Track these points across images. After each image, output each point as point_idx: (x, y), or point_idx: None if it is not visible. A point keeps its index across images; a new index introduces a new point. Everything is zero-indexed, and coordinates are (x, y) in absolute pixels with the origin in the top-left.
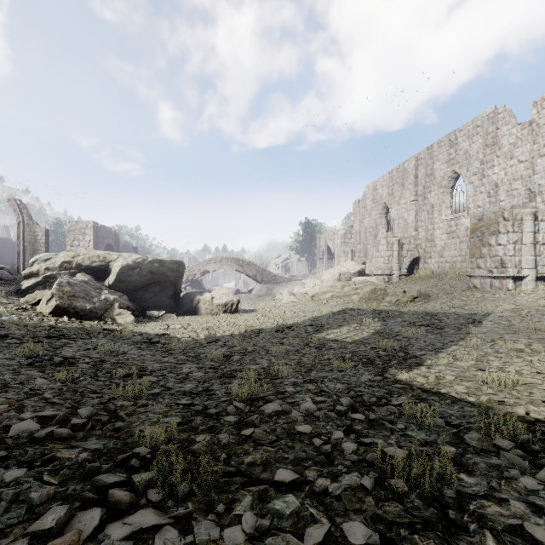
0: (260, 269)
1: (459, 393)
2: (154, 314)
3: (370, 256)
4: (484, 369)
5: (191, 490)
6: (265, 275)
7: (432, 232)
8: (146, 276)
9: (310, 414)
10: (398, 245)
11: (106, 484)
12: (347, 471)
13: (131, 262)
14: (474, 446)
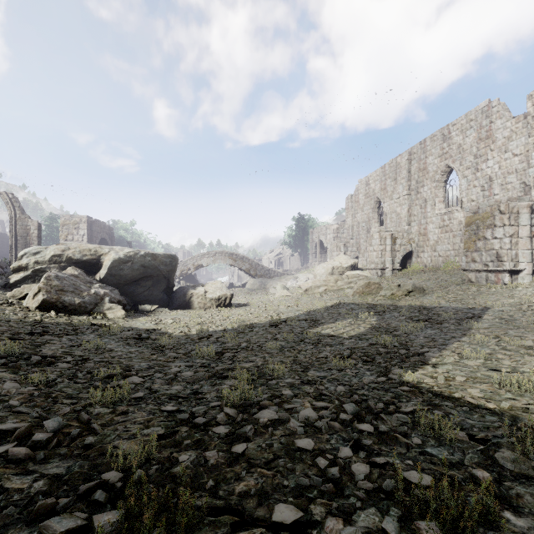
0: (253, 263)
1: (475, 398)
2: (146, 308)
3: (362, 251)
4: (495, 368)
5: None
6: (258, 269)
7: (425, 226)
8: (139, 270)
9: (310, 423)
10: (391, 239)
11: (56, 532)
12: (361, 506)
13: (123, 256)
14: (510, 470)
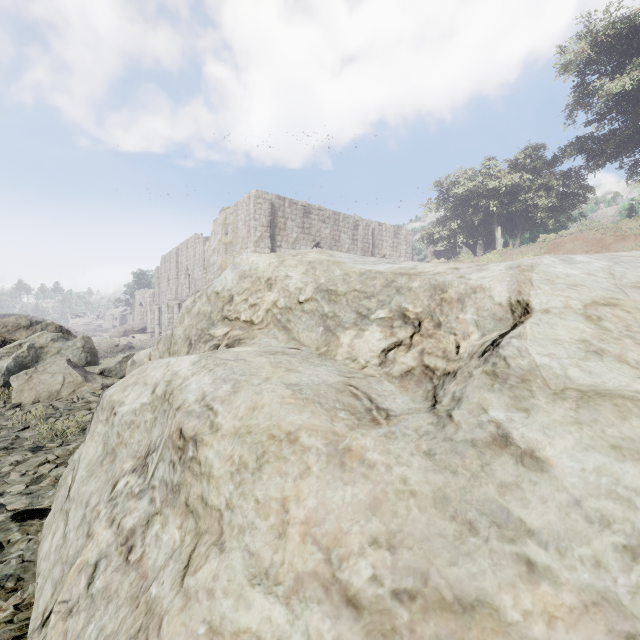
0: None
1: None
2: None
3: None
4: None
5: None
6: None
7: None
8: None
9: None
10: (160, 311)
11: None
12: None
13: None
14: None
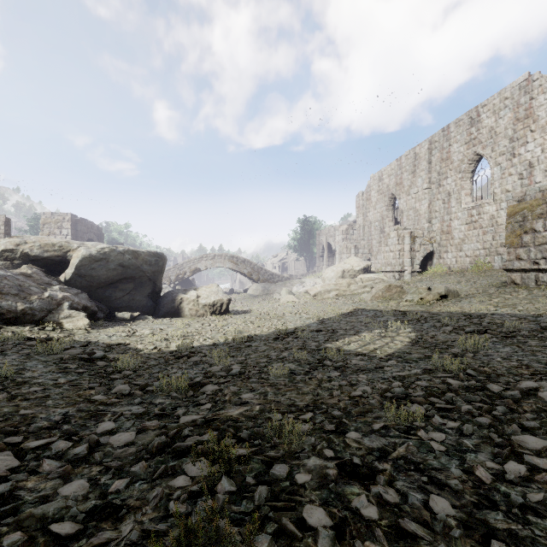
0: (255, 267)
1: None
2: (124, 316)
3: (375, 253)
4: None
5: None
6: (261, 273)
7: (448, 222)
8: (116, 270)
9: None
10: (411, 238)
11: None
12: None
13: (95, 252)
14: None
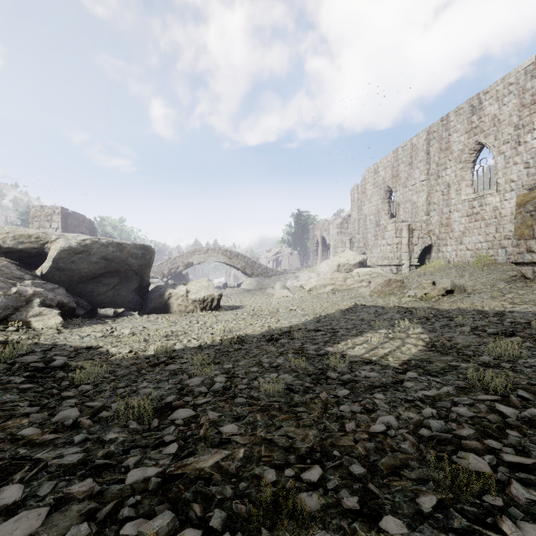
0: (249, 261)
1: None
2: (107, 313)
3: (370, 246)
4: None
5: None
6: (255, 268)
7: (448, 215)
8: (98, 263)
9: None
10: (408, 231)
11: None
12: None
13: (75, 244)
14: None
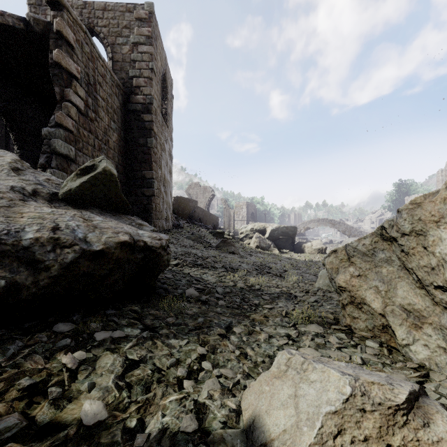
0: (348, 227)
1: None
2: (284, 251)
3: None
4: None
5: (307, 268)
6: (352, 231)
7: None
8: (280, 234)
9: None
10: None
11: (297, 265)
12: None
13: (274, 228)
14: None
